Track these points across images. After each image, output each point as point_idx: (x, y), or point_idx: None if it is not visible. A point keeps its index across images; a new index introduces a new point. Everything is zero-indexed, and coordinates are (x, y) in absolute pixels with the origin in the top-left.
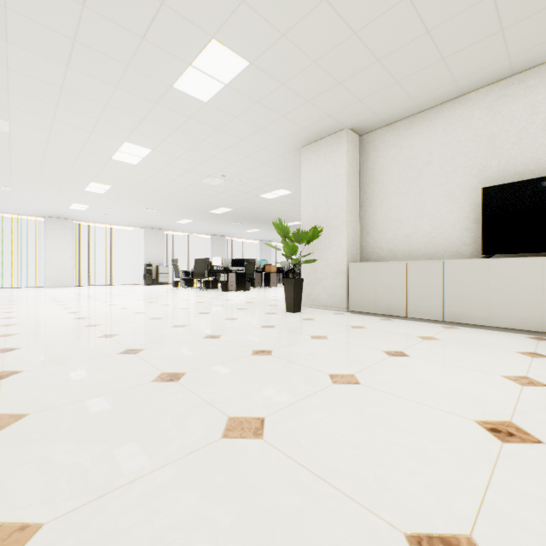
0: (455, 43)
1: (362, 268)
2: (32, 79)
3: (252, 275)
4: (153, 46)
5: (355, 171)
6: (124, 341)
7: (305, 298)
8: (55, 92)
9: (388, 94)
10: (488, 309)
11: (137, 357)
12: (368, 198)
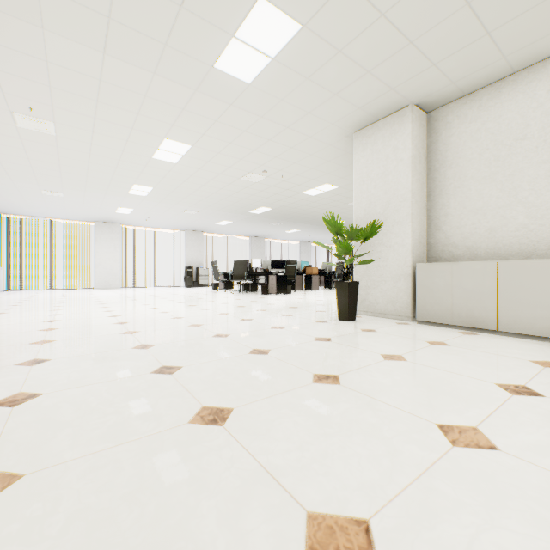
0: None
1: (433, 269)
2: (71, 72)
3: (292, 277)
4: (192, 15)
5: (421, 154)
6: (159, 355)
7: (359, 304)
8: (94, 85)
9: (473, 52)
10: None
11: (173, 380)
12: (438, 186)
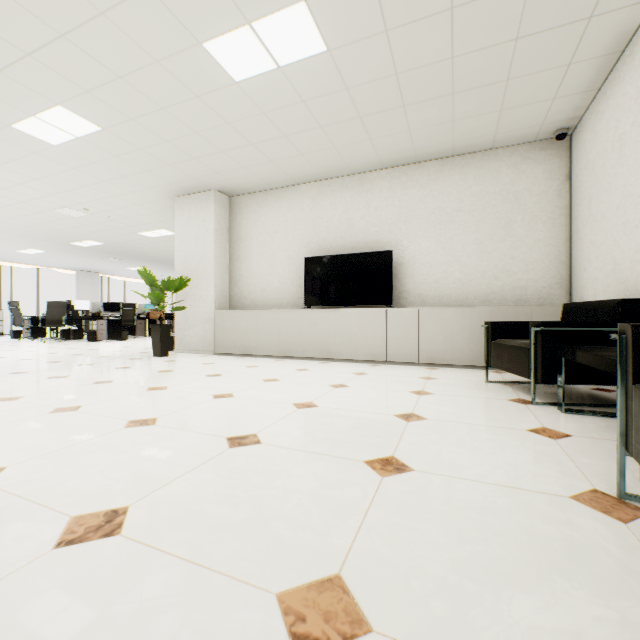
0: (275, 155)
1: (225, 315)
2: None
3: (131, 322)
4: None
5: (224, 228)
6: None
7: (179, 343)
8: None
9: (241, 173)
10: (304, 345)
11: None
12: (236, 253)
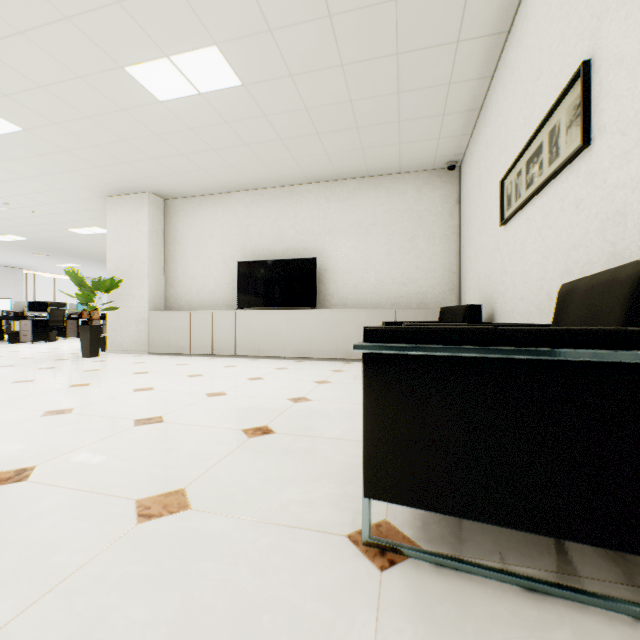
0: (207, 165)
1: (159, 316)
2: None
3: (61, 322)
4: None
5: (159, 230)
6: None
7: (111, 344)
8: None
9: (174, 179)
10: (236, 344)
11: None
12: (172, 255)
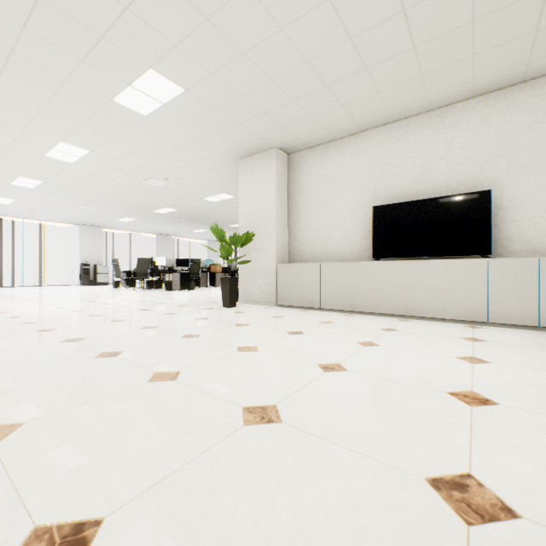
0: (348, 96)
1: (287, 268)
2: None
3: (197, 274)
4: (93, 67)
5: (284, 184)
6: (64, 333)
7: (242, 295)
8: None
9: (305, 125)
10: (374, 300)
11: (79, 344)
12: (295, 208)
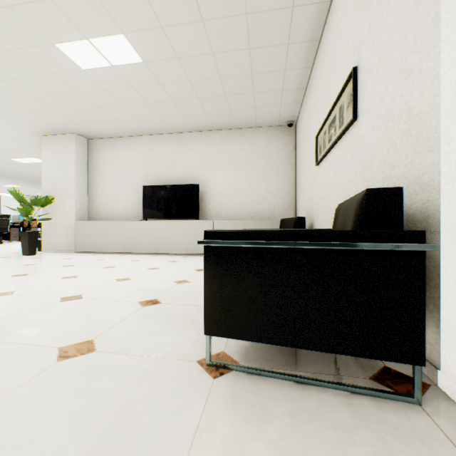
0: (119, 116)
1: (83, 224)
2: None
3: (6, 229)
4: None
5: (84, 161)
6: None
7: (46, 245)
8: None
9: (95, 125)
10: (141, 244)
11: None
12: (93, 180)
